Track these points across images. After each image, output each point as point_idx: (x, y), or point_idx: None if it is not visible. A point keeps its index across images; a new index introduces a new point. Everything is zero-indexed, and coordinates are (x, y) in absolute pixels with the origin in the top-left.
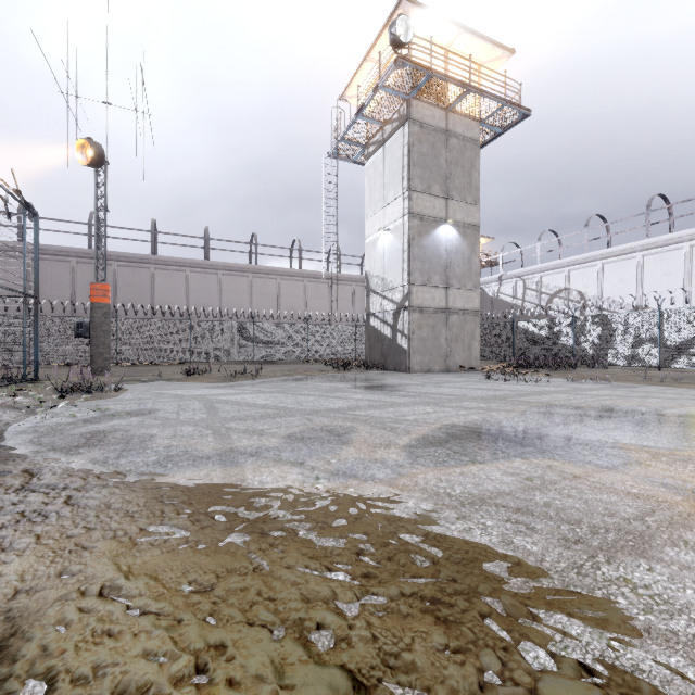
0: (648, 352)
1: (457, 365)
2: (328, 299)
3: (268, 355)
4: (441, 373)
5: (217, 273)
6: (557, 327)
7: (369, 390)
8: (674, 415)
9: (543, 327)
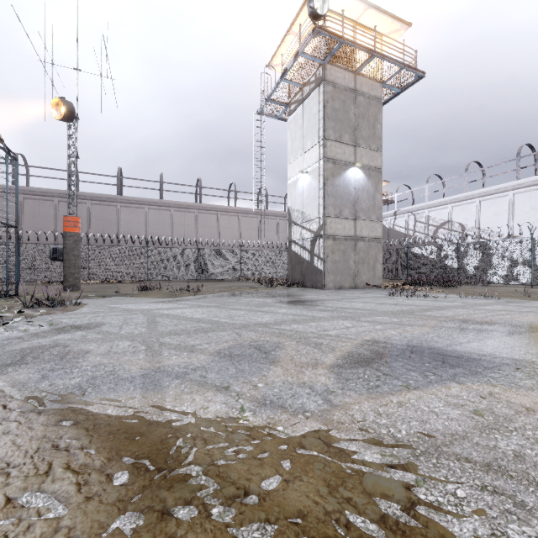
0: (522, 272)
1: (363, 283)
2: (258, 230)
3: (210, 275)
4: (350, 289)
5: (170, 209)
6: (444, 252)
7: (292, 305)
8: None
9: (432, 252)
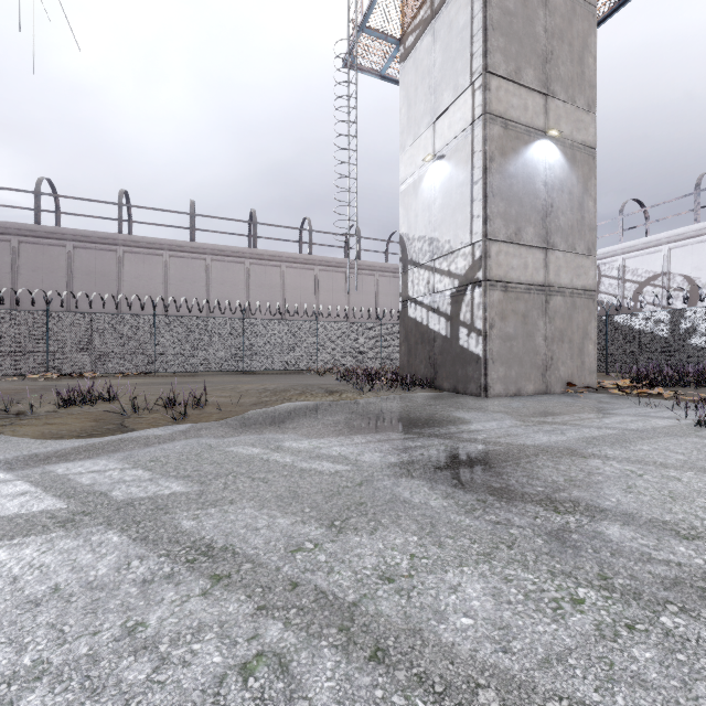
0: None
1: (562, 382)
2: (345, 292)
3: (264, 363)
4: (542, 397)
5: (205, 258)
6: (687, 321)
7: (470, 497)
8: None
9: (660, 322)
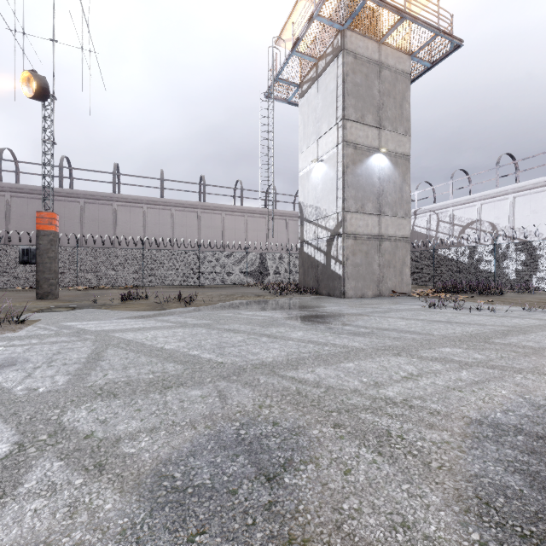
0: None
1: (389, 290)
2: (265, 231)
3: (212, 280)
4: (375, 298)
5: (170, 209)
6: (478, 254)
7: (309, 323)
8: None
9: (463, 254)
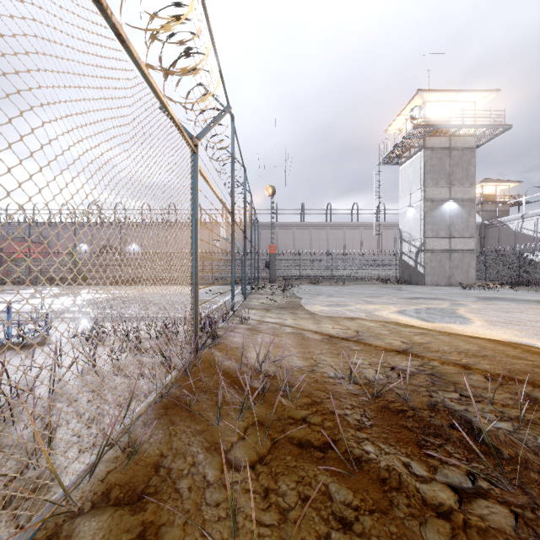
0: None
1: (457, 282)
2: (376, 239)
3: (340, 276)
4: (444, 286)
5: (309, 228)
6: None
7: (395, 290)
8: (515, 299)
9: None
